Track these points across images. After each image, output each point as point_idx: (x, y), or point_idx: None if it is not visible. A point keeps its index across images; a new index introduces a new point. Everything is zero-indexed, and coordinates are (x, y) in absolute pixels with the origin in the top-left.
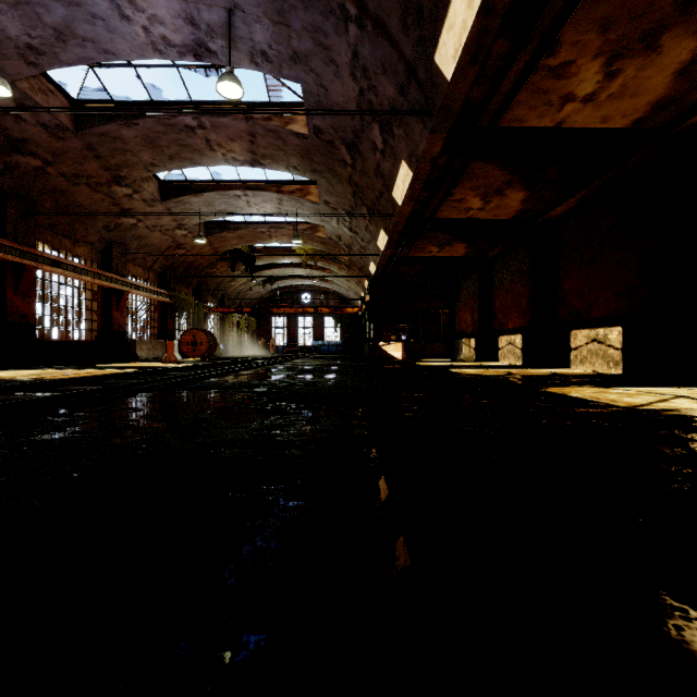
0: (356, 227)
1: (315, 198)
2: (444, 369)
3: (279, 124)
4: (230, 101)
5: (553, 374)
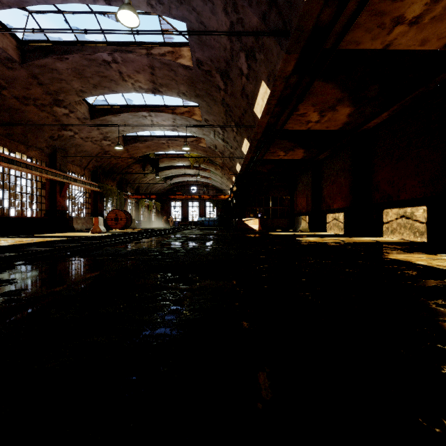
0: (227, 138)
1: (198, 118)
2: (292, 238)
3: (171, 59)
4: (135, 42)
5: (375, 241)
